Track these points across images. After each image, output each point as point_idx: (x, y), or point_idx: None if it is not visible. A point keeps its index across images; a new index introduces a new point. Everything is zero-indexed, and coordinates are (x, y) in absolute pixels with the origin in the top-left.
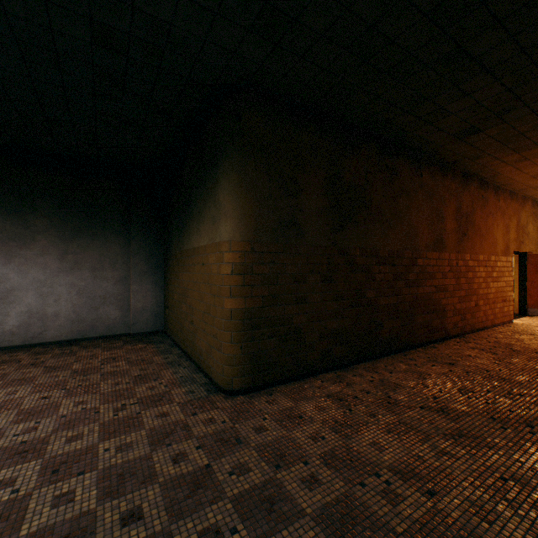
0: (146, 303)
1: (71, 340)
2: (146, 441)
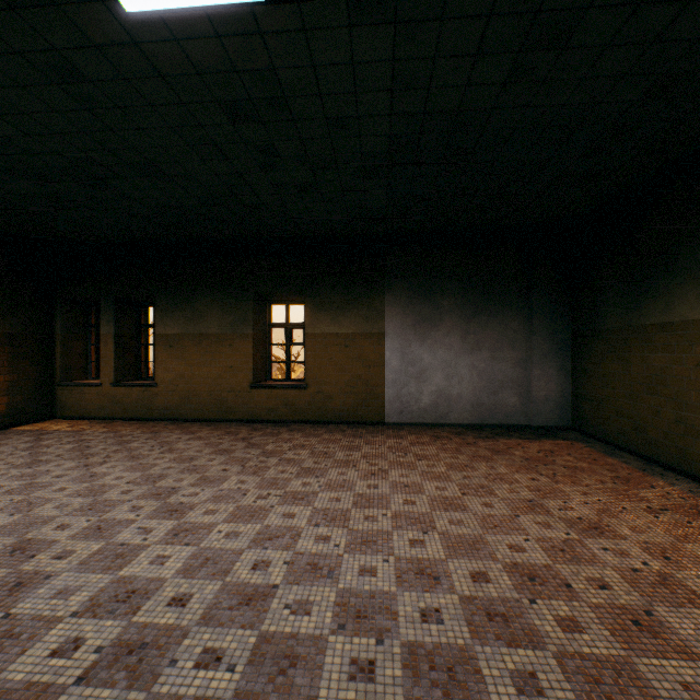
0: (548, 391)
1: (471, 425)
2: None
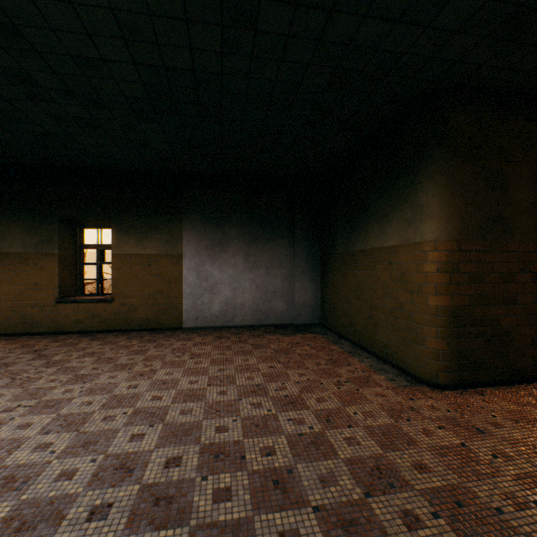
0: (306, 298)
1: (251, 326)
2: (384, 413)
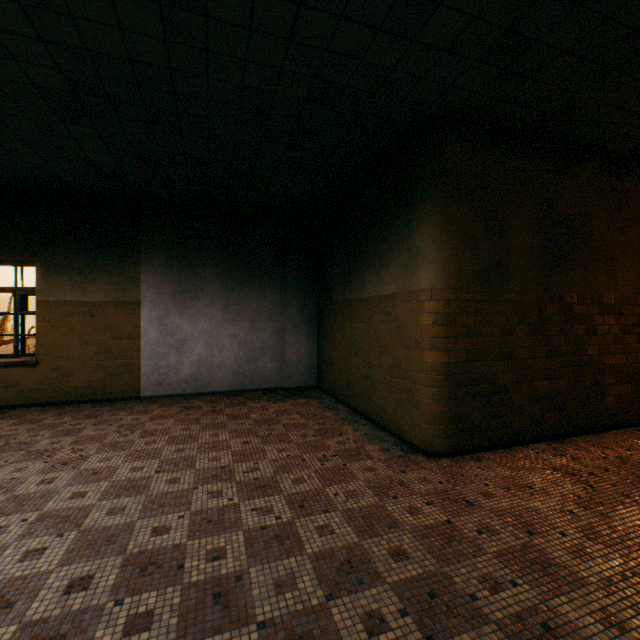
0: (300, 356)
1: (233, 391)
2: (369, 491)
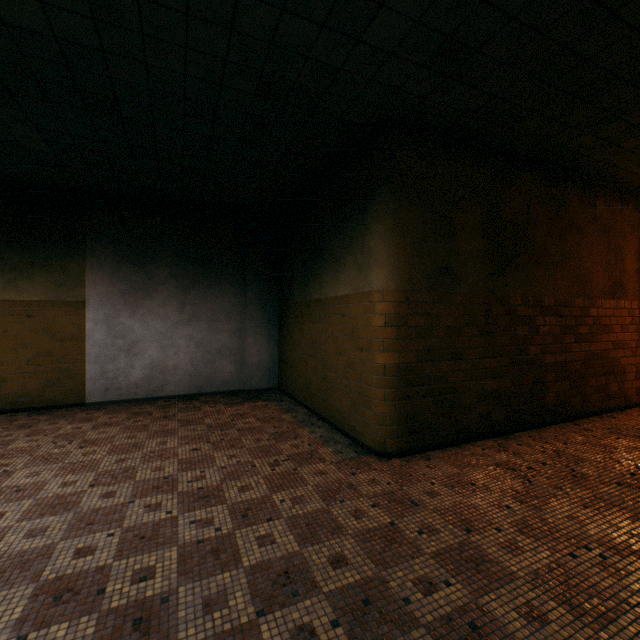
0: (261, 358)
1: (189, 395)
2: (317, 496)
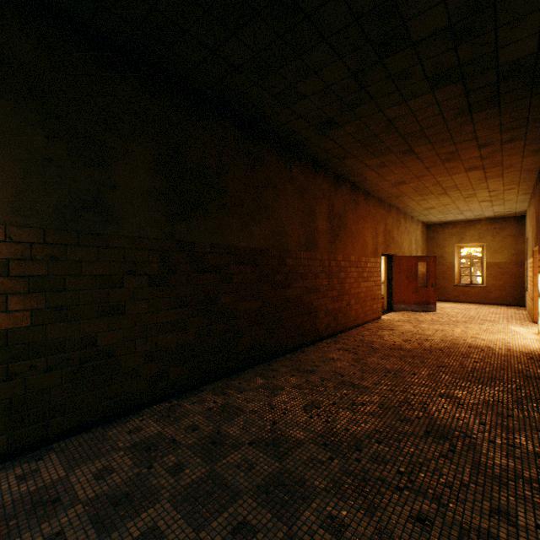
0: None
1: None
2: None
